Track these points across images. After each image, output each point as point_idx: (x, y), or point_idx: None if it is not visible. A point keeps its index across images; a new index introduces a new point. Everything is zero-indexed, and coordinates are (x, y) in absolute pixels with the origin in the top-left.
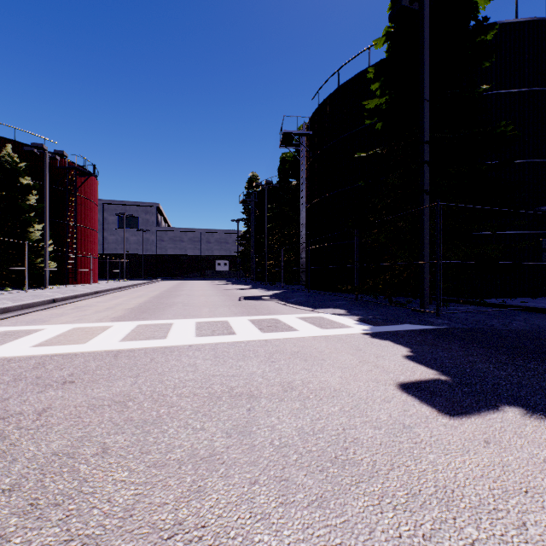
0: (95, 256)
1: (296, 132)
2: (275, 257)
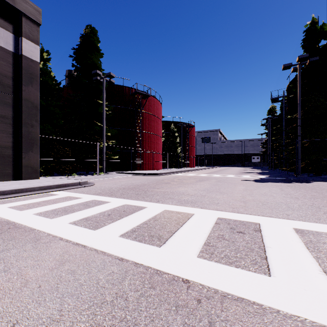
0: (194, 157)
1: (277, 97)
2: (276, 155)
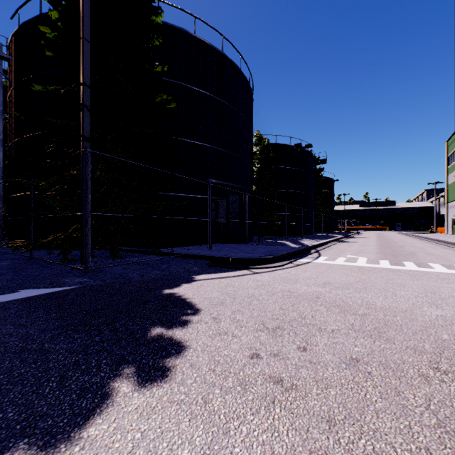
0: None
1: None
2: None
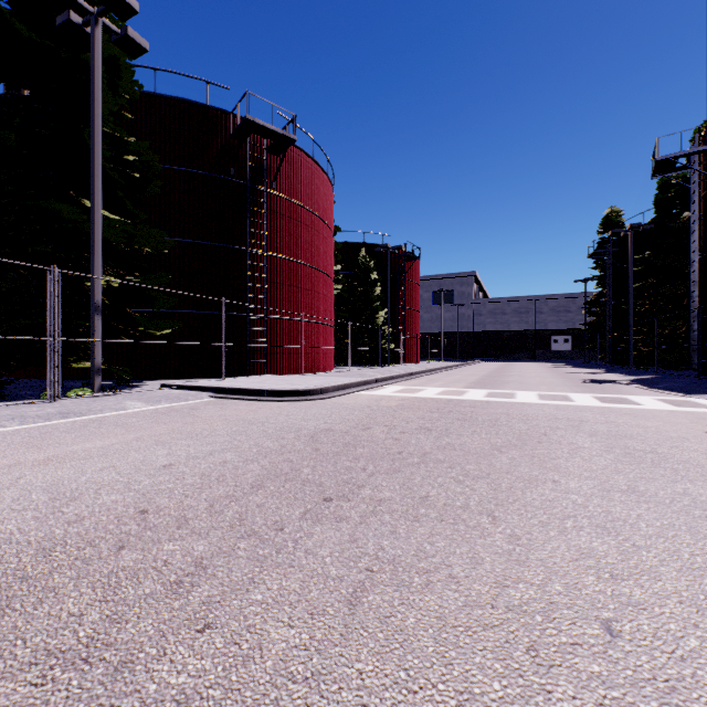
0: (417, 336)
1: (679, 154)
2: (647, 329)
